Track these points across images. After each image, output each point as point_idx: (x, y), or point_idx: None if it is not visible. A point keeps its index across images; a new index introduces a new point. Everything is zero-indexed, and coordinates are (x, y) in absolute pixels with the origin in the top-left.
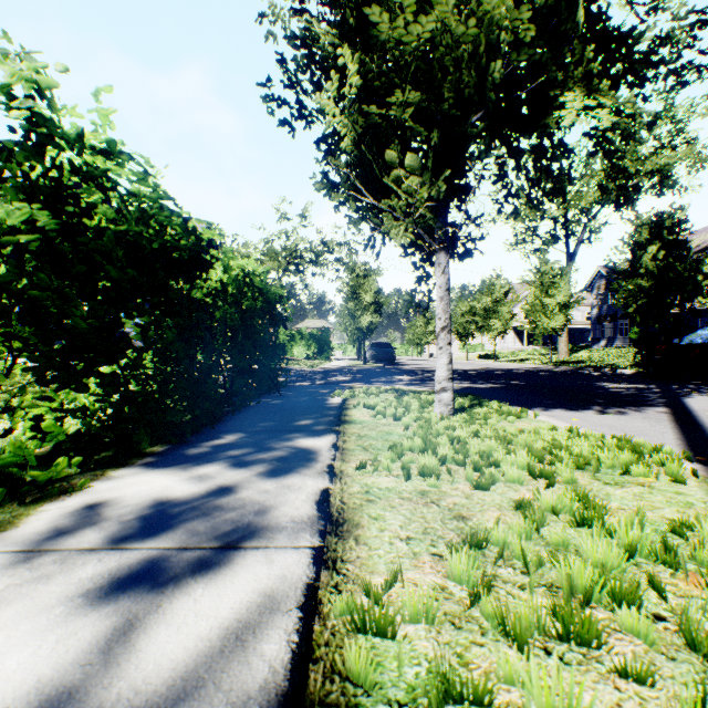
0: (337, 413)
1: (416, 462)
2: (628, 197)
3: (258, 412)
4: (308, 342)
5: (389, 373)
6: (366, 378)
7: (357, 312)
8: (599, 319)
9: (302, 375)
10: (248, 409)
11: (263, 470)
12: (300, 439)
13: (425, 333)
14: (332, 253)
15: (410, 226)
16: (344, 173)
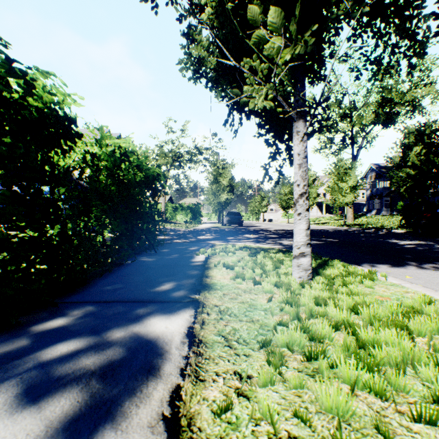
0: (200, 273)
1: (306, 384)
2: (392, 119)
3: (128, 272)
4: (186, 212)
5: (240, 232)
6: (224, 237)
7: (218, 192)
8: (371, 197)
9: (180, 234)
10: (120, 269)
11: (59, 416)
12: (151, 318)
13: (261, 206)
14: (202, 155)
15: (271, 92)
16: (205, 48)
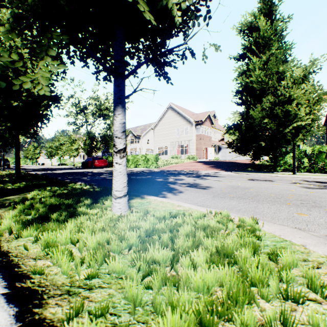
0: None
1: None
2: (105, 117)
3: None
4: None
5: None
6: None
7: None
8: (104, 152)
9: None
10: None
11: None
12: None
13: (34, 153)
14: None
15: None
16: None
